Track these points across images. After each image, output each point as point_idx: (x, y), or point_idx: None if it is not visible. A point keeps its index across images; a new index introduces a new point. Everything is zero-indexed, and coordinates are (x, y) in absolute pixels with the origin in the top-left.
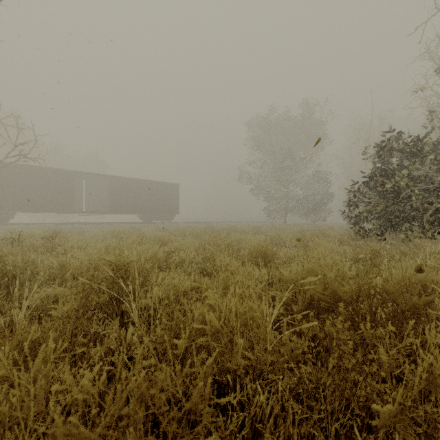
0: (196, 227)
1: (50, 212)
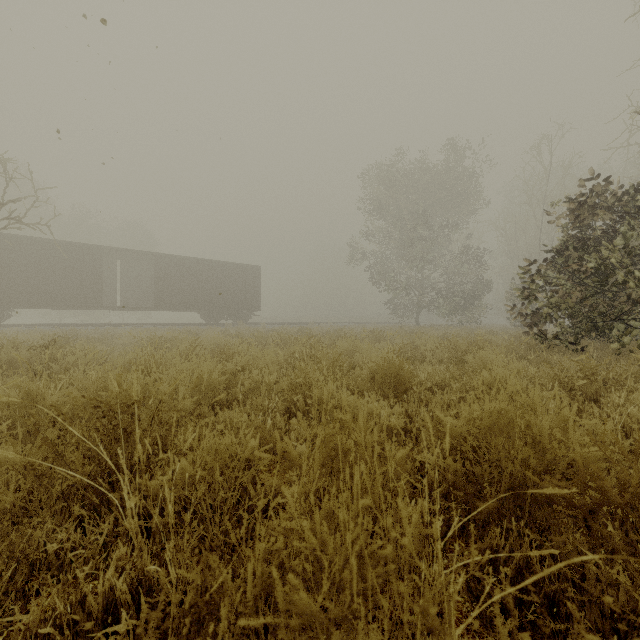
0: (284, 330)
1: (66, 307)
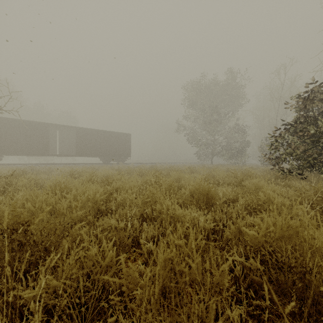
0: (143, 167)
1: (30, 155)
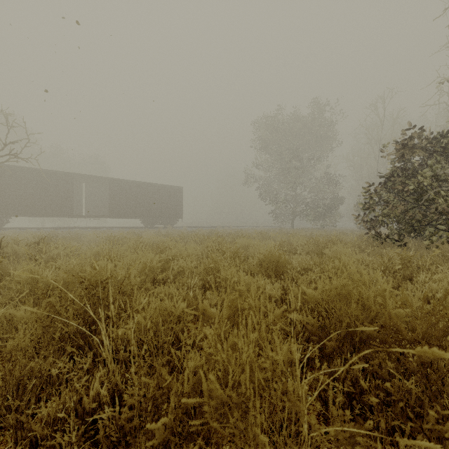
0: (199, 231)
1: (47, 216)
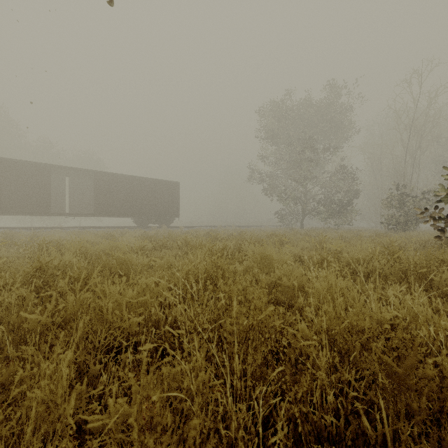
0: (195, 232)
1: (21, 214)
